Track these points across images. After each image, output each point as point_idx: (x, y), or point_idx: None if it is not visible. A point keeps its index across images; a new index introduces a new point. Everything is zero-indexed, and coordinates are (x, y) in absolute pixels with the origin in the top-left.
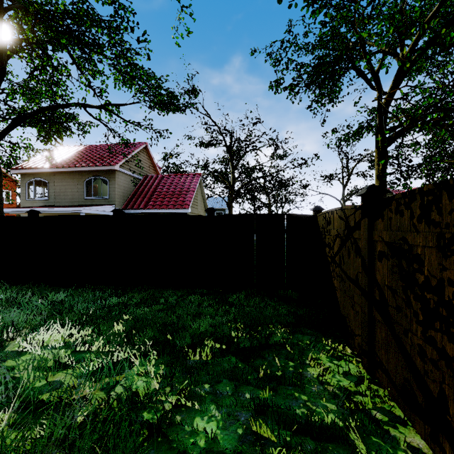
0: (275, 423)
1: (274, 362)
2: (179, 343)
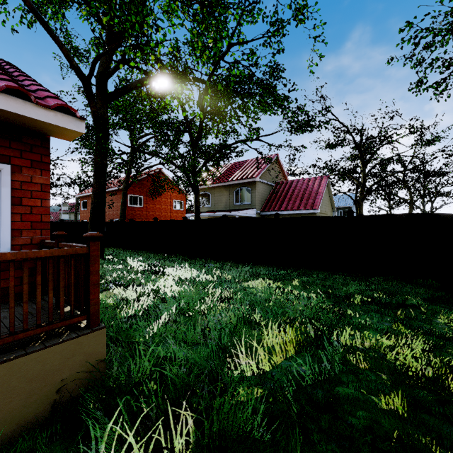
0: (408, 329)
1: (409, 313)
2: (338, 293)
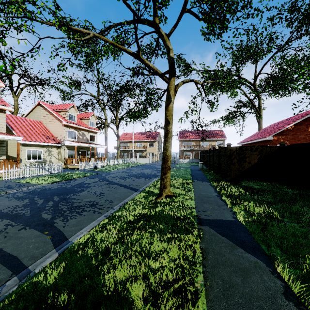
0: None
1: None
2: None
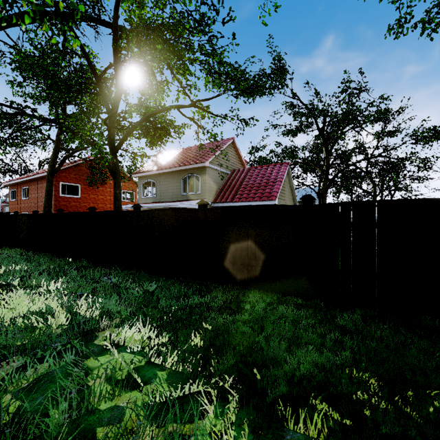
0: None
1: None
2: (270, 392)
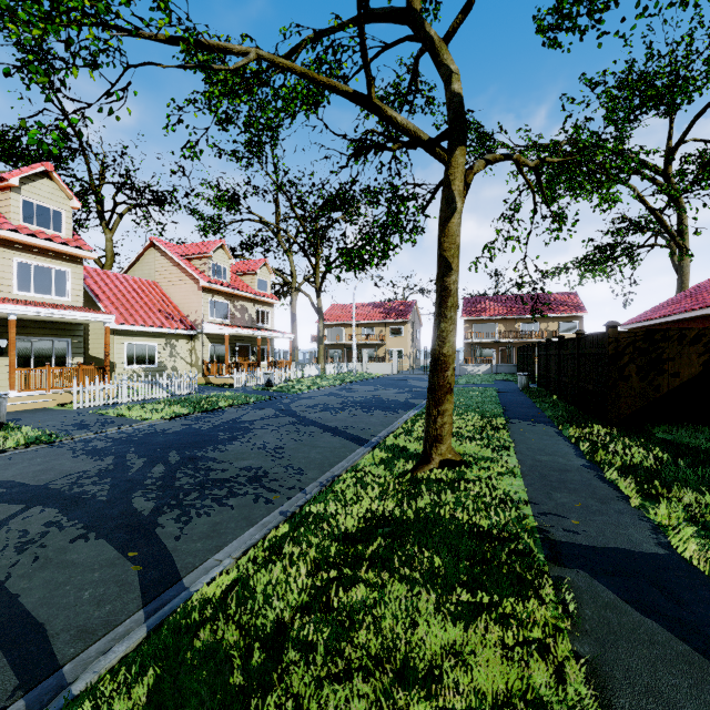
0: None
1: None
2: None
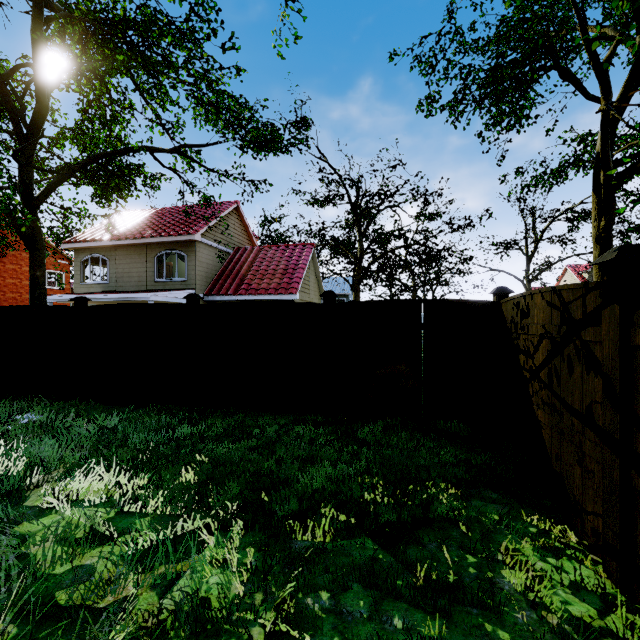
0: None
1: (441, 555)
2: (279, 510)
